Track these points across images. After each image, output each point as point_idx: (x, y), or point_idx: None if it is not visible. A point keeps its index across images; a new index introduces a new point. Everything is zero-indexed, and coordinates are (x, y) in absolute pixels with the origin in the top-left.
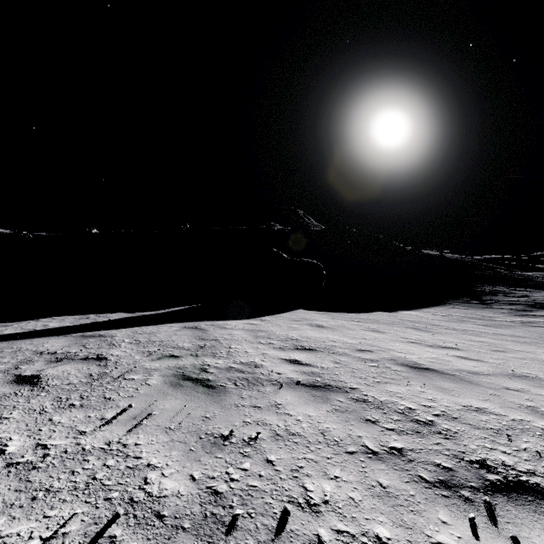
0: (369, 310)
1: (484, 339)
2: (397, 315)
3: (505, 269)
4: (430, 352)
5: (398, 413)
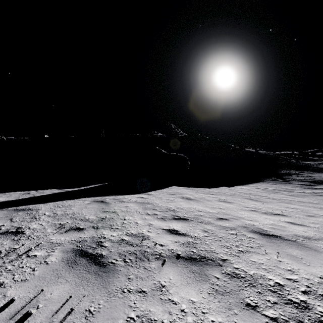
0: (217, 186)
1: (296, 206)
2: (235, 189)
3: (294, 159)
4: (268, 219)
5: (271, 292)
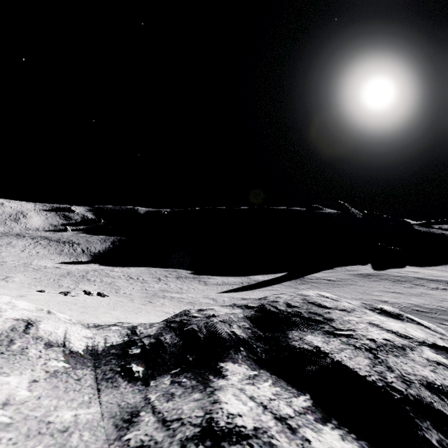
0: (423, 266)
1: None
2: (434, 268)
3: None
4: None
5: None
